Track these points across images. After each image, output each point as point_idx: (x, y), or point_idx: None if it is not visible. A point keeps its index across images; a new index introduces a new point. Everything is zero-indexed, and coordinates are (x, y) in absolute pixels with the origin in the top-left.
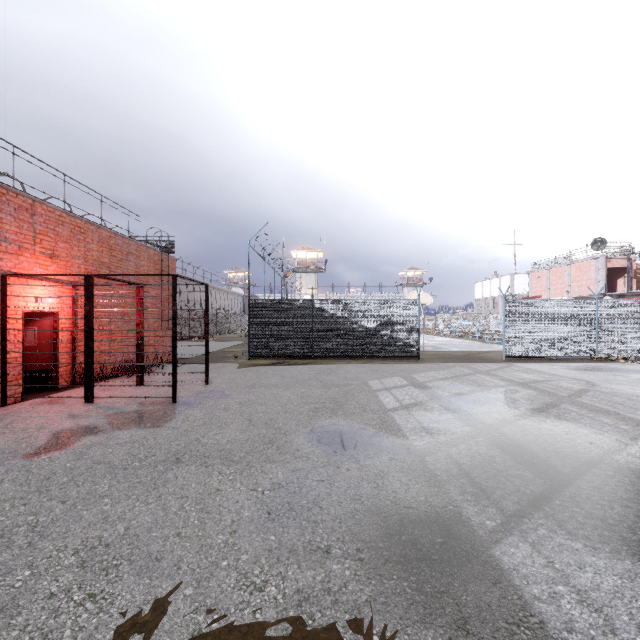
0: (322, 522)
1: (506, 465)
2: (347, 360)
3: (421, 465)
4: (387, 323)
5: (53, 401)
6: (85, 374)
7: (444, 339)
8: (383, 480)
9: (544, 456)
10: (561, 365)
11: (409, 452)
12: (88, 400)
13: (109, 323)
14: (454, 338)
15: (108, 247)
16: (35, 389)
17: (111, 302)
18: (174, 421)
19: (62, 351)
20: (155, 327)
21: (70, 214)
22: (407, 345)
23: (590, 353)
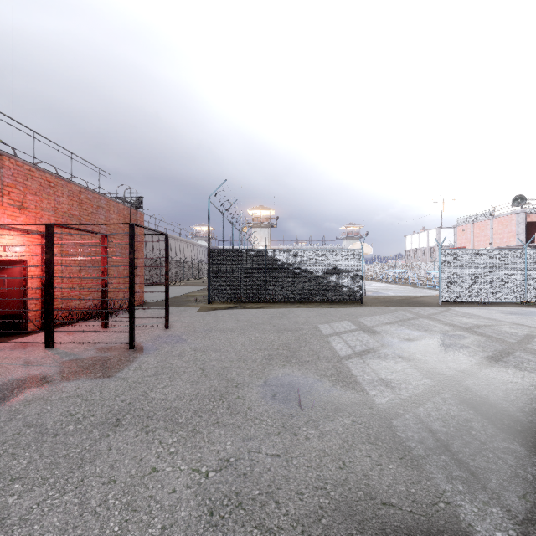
0: (279, 531)
1: (487, 433)
2: (297, 304)
3: (390, 432)
4: (333, 271)
5: (16, 346)
6: (45, 320)
7: (381, 284)
8: (349, 456)
9: (526, 420)
10: (495, 309)
11: (372, 413)
12: (48, 345)
13: (79, 271)
14: (389, 284)
15: (78, 201)
16: (5, 333)
17: (81, 251)
18: (126, 370)
19: (31, 297)
20: (118, 274)
21: (39, 169)
22: (351, 290)
23: (520, 298)
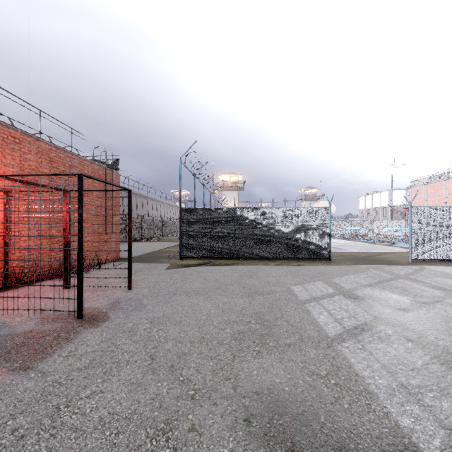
0: None
1: None
2: (265, 261)
3: None
4: (301, 228)
5: None
6: None
7: (340, 241)
8: None
9: None
10: None
11: None
12: None
13: (49, 228)
14: (347, 240)
15: (48, 159)
16: None
17: (52, 209)
18: (55, 356)
19: None
20: None
21: (2, 123)
22: (319, 248)
23: None
